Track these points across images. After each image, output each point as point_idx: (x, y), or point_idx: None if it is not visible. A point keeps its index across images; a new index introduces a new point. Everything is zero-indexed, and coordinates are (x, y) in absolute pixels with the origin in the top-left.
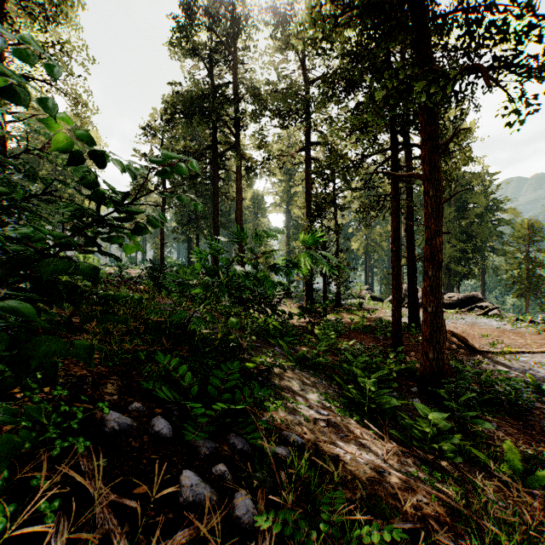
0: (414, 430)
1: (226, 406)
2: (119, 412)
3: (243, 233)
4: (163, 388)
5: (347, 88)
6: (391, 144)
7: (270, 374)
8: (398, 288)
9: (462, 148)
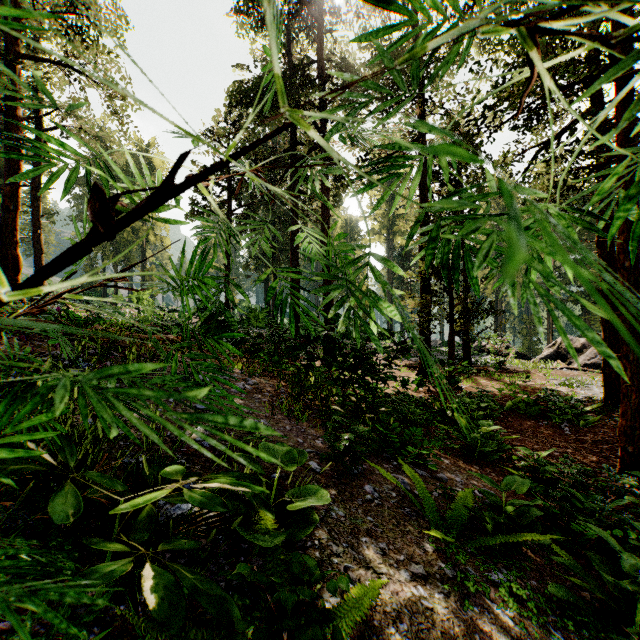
0: None
1: None
2: None
3: None
4: None
5: None
6: None
7: None
8: (638, 342)
9: None
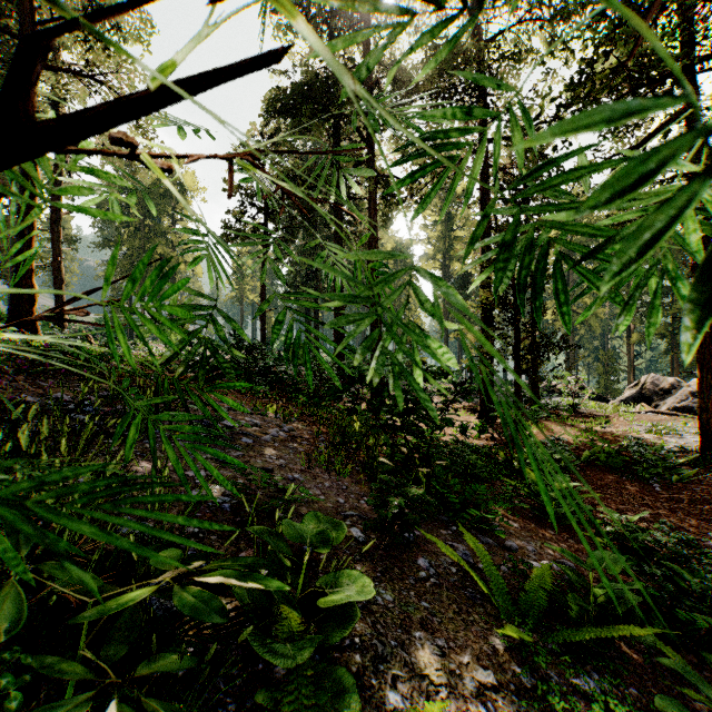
0: None
1: None
2: None
3: None
4: None
5: None
6: None
7: None
8: None
9: None
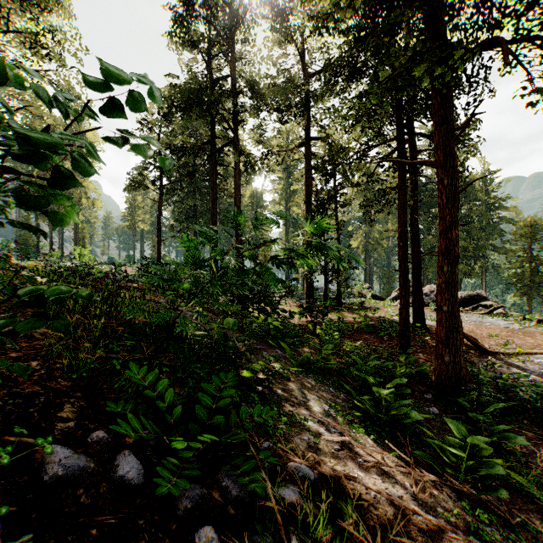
0: (443, 451)
1: (216, 438)
2: (73, 446)
3: (240, 217)
4: (128, 417)
5: (351, 73)
6: (398, 133)
7: (272, 383)
8: (406, 285)
9: (469, 141)
